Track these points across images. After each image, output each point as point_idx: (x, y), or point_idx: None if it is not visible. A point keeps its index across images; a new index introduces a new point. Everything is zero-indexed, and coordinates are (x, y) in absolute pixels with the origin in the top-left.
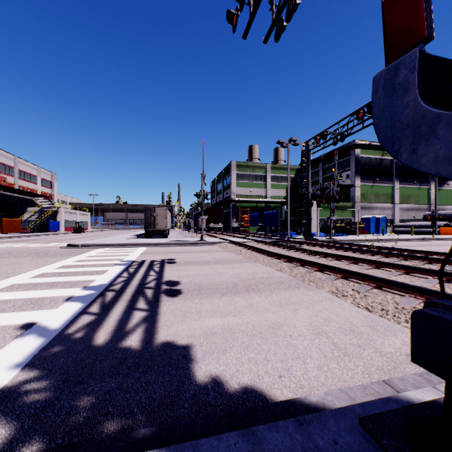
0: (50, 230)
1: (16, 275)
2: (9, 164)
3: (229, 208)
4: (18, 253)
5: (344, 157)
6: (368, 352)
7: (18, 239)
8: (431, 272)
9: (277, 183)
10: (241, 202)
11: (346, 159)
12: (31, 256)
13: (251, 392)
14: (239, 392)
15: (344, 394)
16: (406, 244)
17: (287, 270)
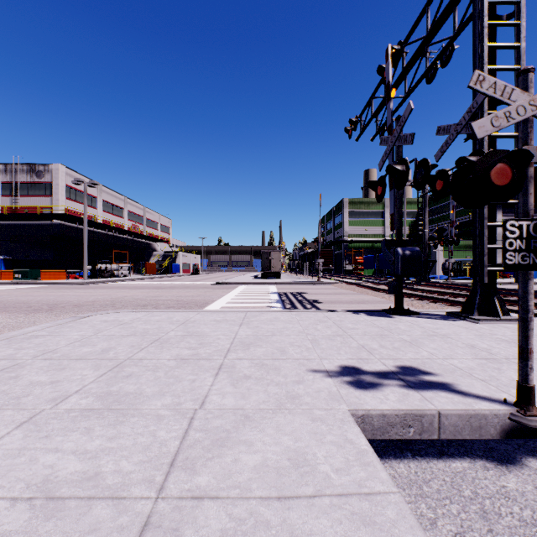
0: (173, 272)
1: (225, 295)
2: (140, 214)
3: (340, 249)
4: (194, 287)
5: None
6: None
7: (162, 279)
8: None
9: None
10: (355, 242)
11: None
12: (207, 289)
13: None
14: None
15: None
16: (534, 287)
17: (386, 298)
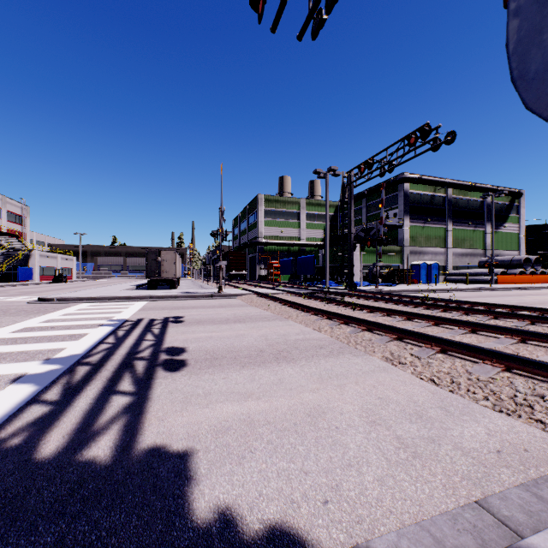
0: (19, 279)
1: None
2: None
3: (255, 252)
4: None
5: (391, 192)
6: (445, 449)
7: None
8: (502, 330)
9: (314, 223)
10: (270, 244)
11: (393, 195)
12: None
13: (280, 537)
14: (261, 538)
15: (425, 534)
16: (463, 295)
17: (327, 330)
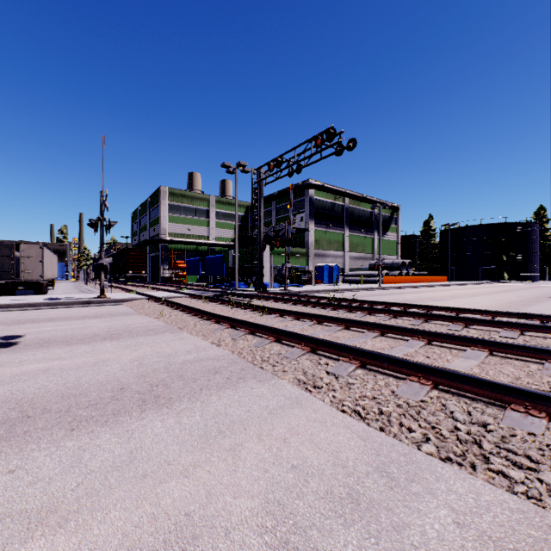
0: None
1: None
2: None
3: (157, 251)
4: None
5: (298, 197)
6: None
7: None
8: (410, 331)
9: (224, 222)
10: (176, 243)
11: (300, 199)
12: None
13: None
14: None
15: None
16: (360, 294)
17: (228, 343)
